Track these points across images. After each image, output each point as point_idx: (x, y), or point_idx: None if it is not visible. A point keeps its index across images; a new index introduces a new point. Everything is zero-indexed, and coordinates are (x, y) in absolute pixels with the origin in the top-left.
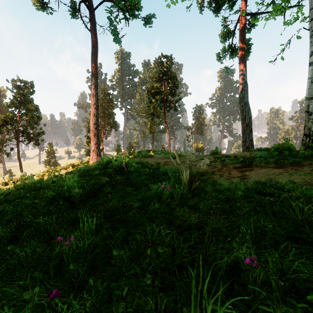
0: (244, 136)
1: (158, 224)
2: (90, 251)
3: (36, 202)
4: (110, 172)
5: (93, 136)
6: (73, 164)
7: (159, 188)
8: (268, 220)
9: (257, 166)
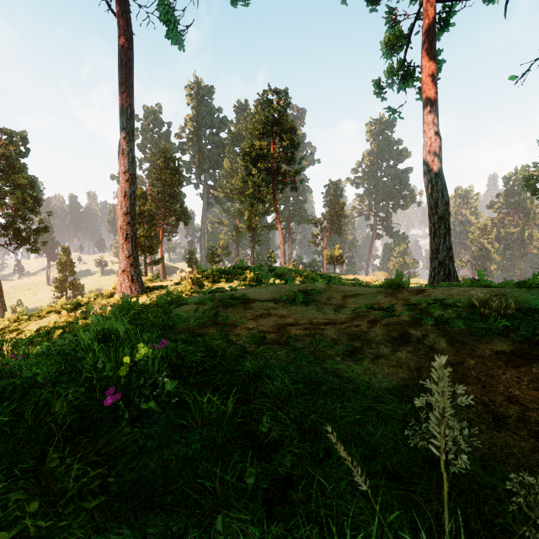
0: (434, 240)
1: None
2: None
3: None
4: (59, 419)
5: (122, 240)
6: (76, 301)
7: None
8: None
9: None
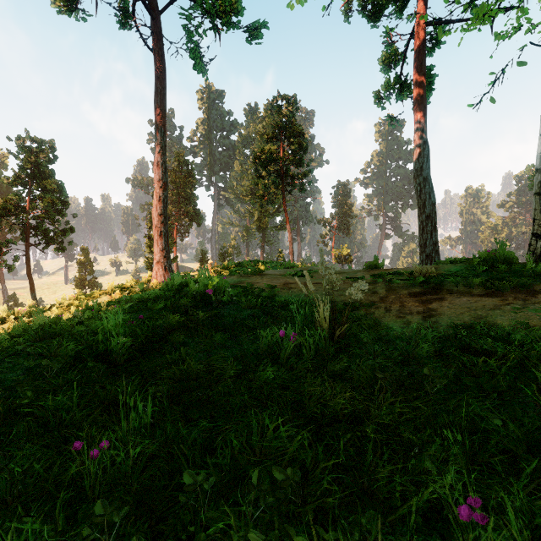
0: (422, 236)
1: (273, 411)
2: (139, 470)
3: (43, 363)
4: (185, 304)
5: (157, 237)
6: (122, 286)
7: (275, 336)
8: (488, 406)
9: (450, 292)
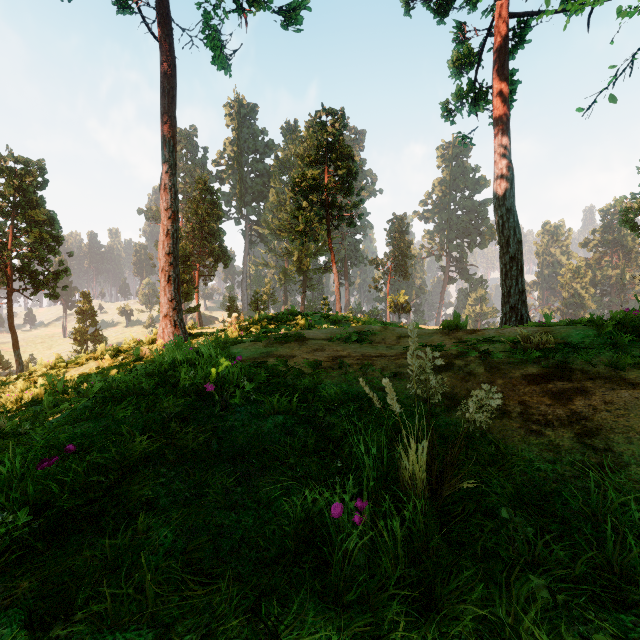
0: (505, 282)
1: None
2: None
3: None
4: (168, 406)
5: (165, 283)
6: (116, 348)
7: (322, 498)
8: None
9: (588, 375)
